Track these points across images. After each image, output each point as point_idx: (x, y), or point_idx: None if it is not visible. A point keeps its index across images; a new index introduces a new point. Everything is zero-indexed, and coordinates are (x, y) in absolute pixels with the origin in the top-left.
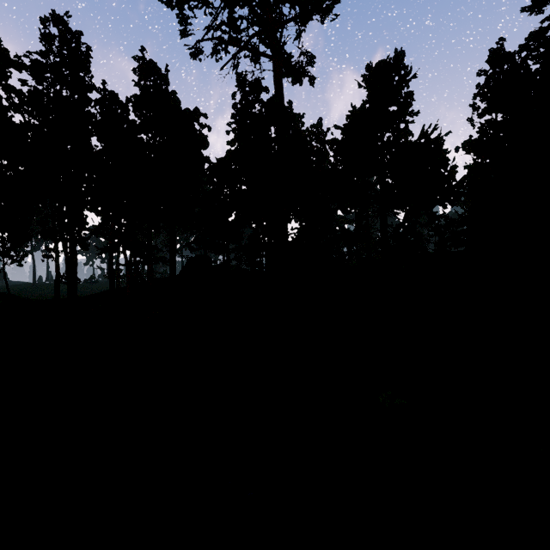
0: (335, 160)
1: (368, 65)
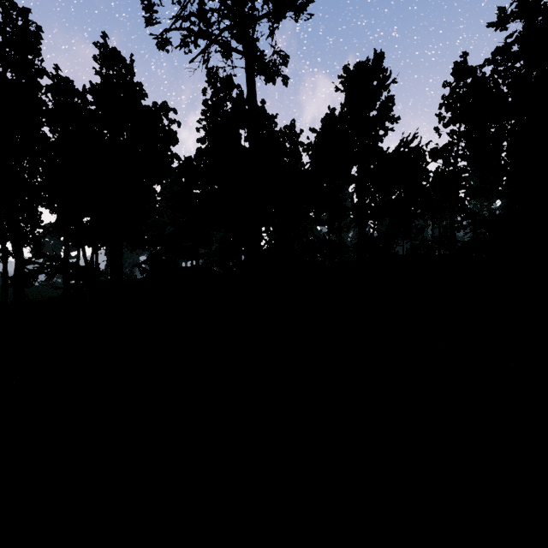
0: (311, 167)
1: (345, 67)
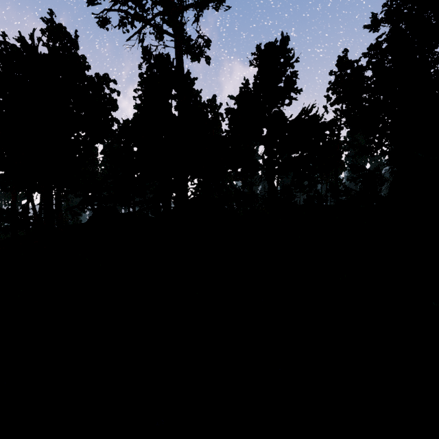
0: (230, 127)
1: (257, 46)
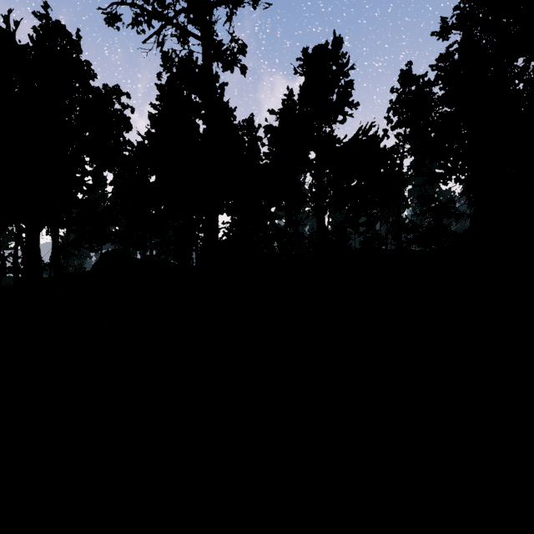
0: (270, 149)
1: (304, 50)
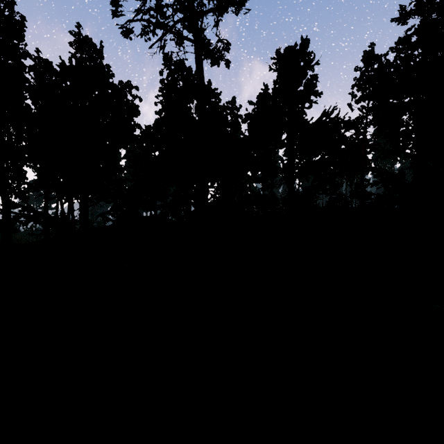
0: (249, 133)
1: (277, 51)
